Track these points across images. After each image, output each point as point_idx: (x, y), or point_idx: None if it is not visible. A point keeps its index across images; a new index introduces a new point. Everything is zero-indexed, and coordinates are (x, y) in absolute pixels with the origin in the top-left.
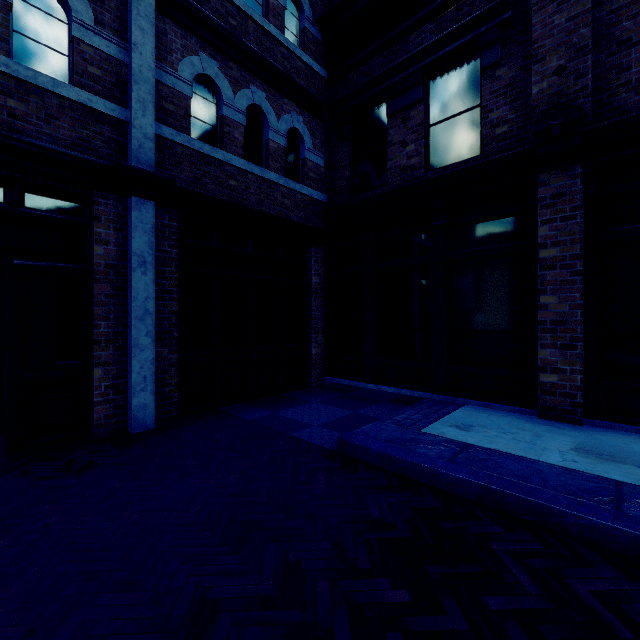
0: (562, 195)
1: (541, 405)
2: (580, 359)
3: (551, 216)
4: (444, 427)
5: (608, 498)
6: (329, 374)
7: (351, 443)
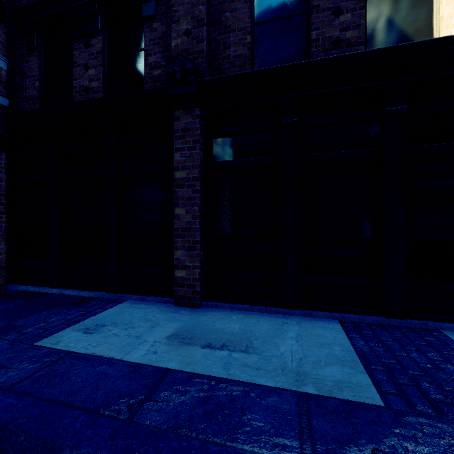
0: (188, 130)
1: (176, 295)
2: (198, 257)
3: (182, 145)
4: (70, 333)
5: (137, 400)
6: (17, 282)
7: None
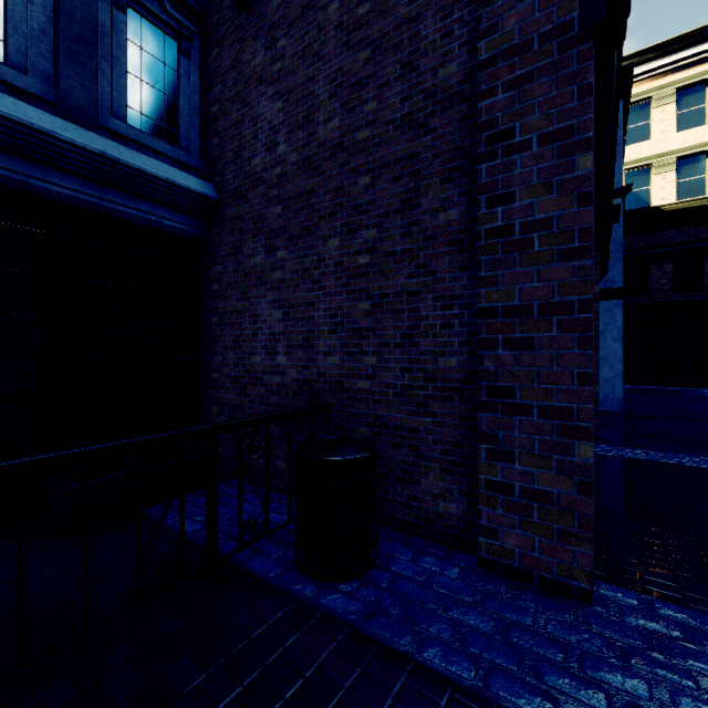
0: None
1: None
2: None
3: None
4: None
5: None
6: None
7: (701, 396)
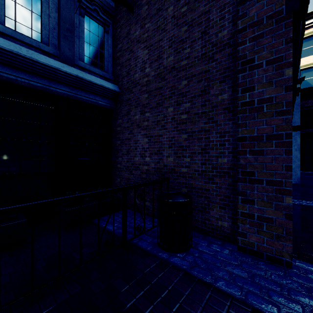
0: None
1: None
2: None
3: None
4: None
5: None
6: None
7: None
